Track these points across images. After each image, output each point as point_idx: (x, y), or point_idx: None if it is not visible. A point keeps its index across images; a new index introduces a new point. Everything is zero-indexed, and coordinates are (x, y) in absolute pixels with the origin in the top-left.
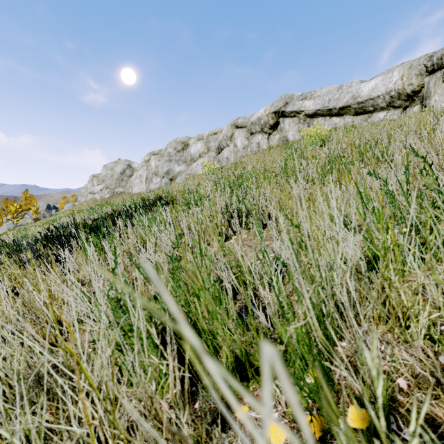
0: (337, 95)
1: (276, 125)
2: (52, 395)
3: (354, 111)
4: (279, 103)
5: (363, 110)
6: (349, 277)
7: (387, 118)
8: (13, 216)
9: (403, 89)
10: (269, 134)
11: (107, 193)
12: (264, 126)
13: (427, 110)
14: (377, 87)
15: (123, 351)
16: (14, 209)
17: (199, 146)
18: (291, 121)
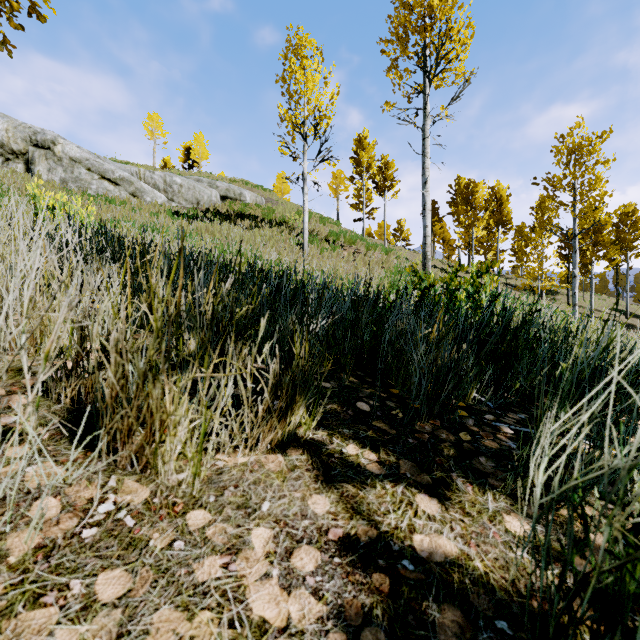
0: None
1: None
2: None
3: None
4: None
5: None
6: None
7: None
8: None
9: (9, 143)
10: None
11: None
12: None
13: (38, 176)
14: None
15: None
16: None
17: None
18: None
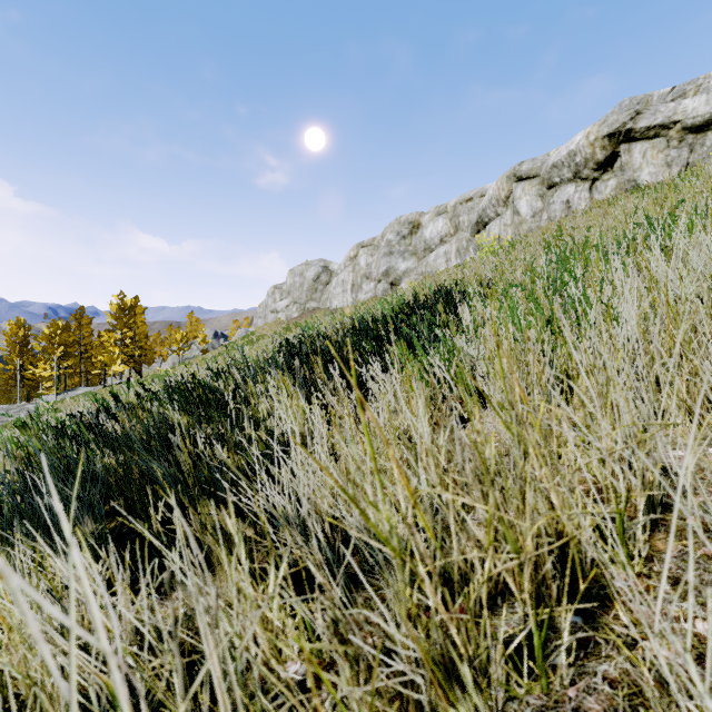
0: None
1: (610, 160)
2: None
3: None
4: (619, 115)
5: None
6: None
7: None
8: (179, 347)
9: None
10: (593, 180)
11: (295, 311)
12: (583, 167)
13: None
14: None
15: None
16: (180, 338)
17: (440, 225)
18: (649, 147)
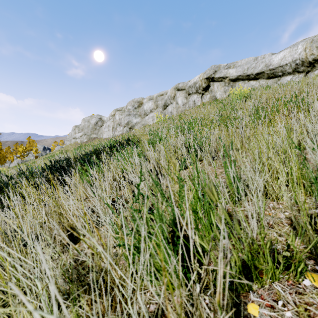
0: (254, 64)
1: (207, 87)
2: (88, 288)
3: (267, 76)
4: (210, 71)
5: (274, 75)
6: (308, 196)
7: (293, 80)
8: (21, 155)
9: (306, 58)
10: (202, 94)
11: (85, 138)
12: (199, 88)
13: None
14: (285, 57)
15: (138, 253)
16: (21, 150)
17: (150, 104)
18: (219, 84)
